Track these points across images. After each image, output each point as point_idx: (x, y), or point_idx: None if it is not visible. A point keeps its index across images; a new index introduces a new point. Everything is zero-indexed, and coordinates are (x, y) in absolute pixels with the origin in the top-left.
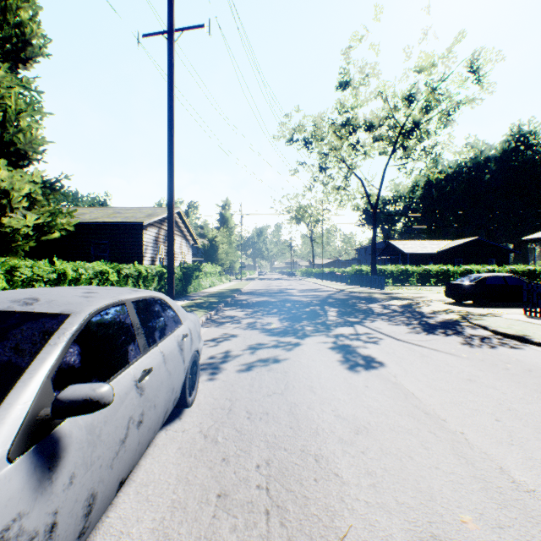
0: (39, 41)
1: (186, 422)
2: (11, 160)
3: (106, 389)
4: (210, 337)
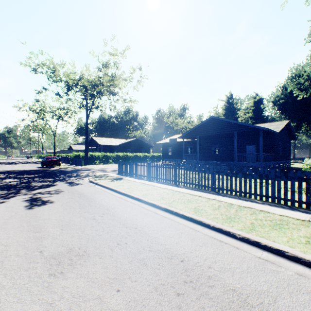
0: None
1: None
2: None
3: None
4: None
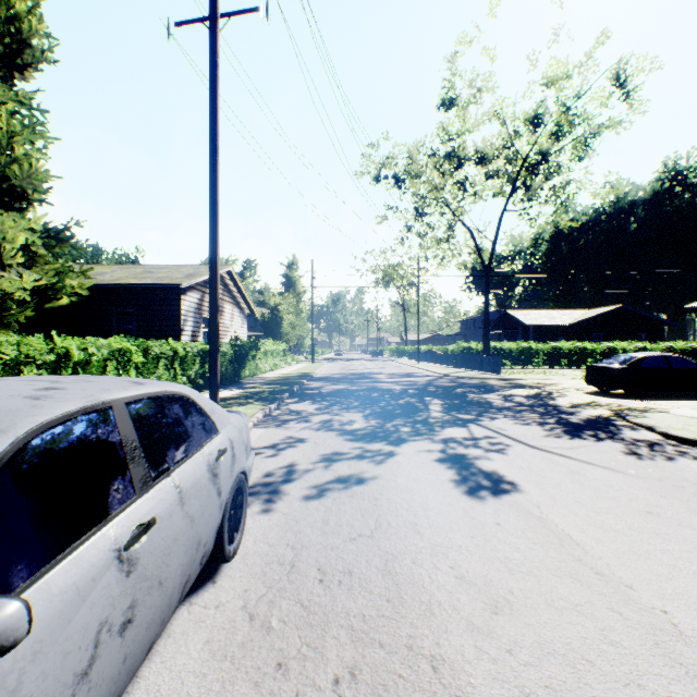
0: (41, 42)
1: (223, 588)
2: (4, 201)
3: (6, 613)
4: (268, 443)
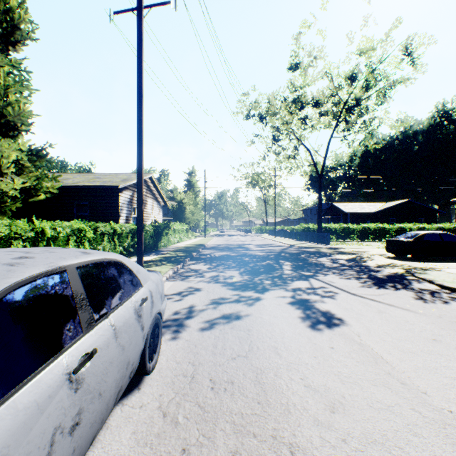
0: (26, 26)
1: (145, 393)
2: (2, 131)
3: None
4: (176, 291)
